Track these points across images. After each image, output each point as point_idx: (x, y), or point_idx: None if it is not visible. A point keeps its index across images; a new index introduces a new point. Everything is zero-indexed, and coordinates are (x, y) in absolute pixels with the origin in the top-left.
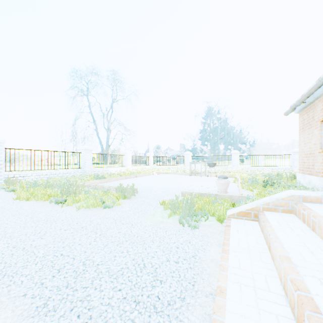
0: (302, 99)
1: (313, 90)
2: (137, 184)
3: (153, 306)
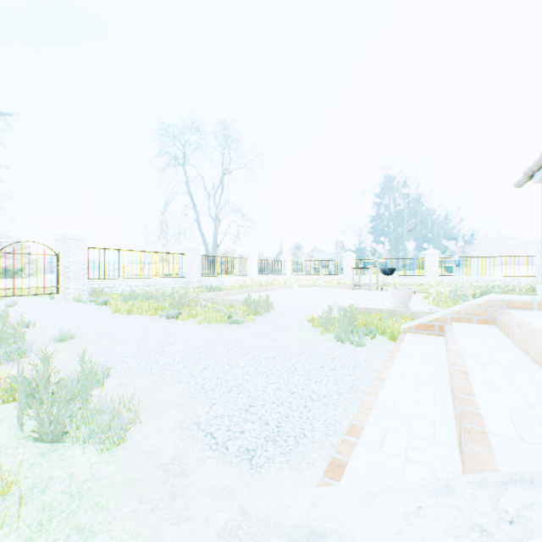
0: (541, 160)
1: None
2: (270, 299)
3: (309, 396)
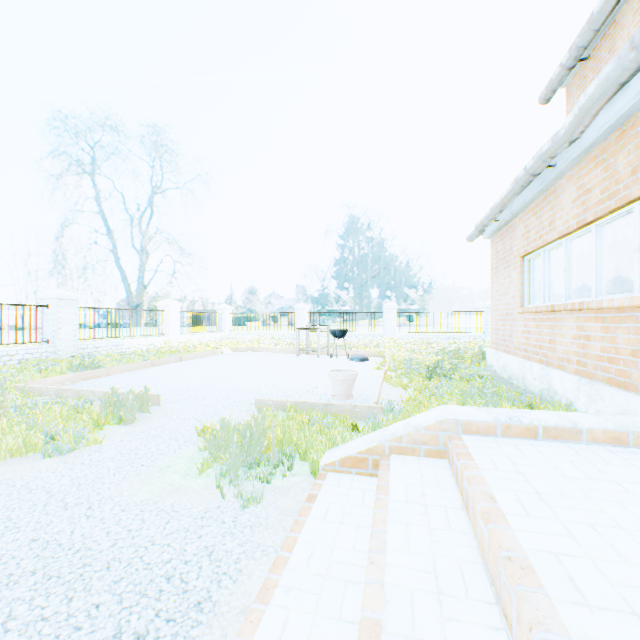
0: (493, 214)
1: (508, 199)
2: (168, 382)
3: None
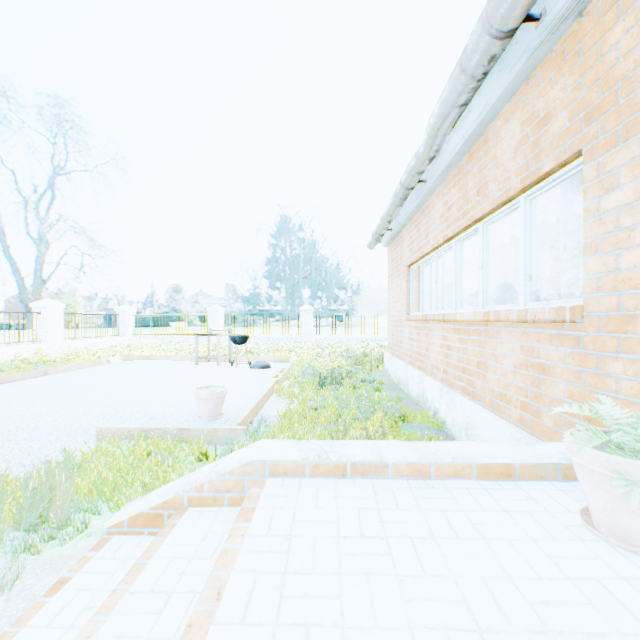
0: (383, 224)
1: (392, 210)
2: (0, 407)
3: None
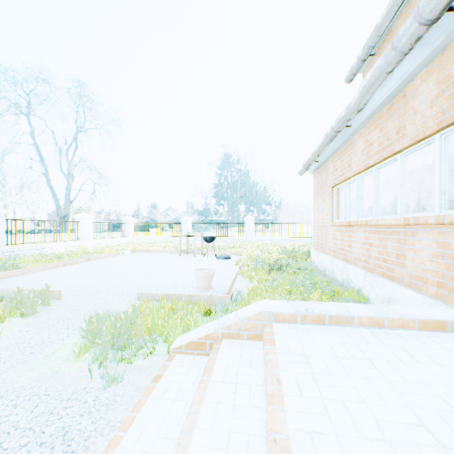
0: (313, 157)
1: (322, 147)
2: (73, 279)
3: None
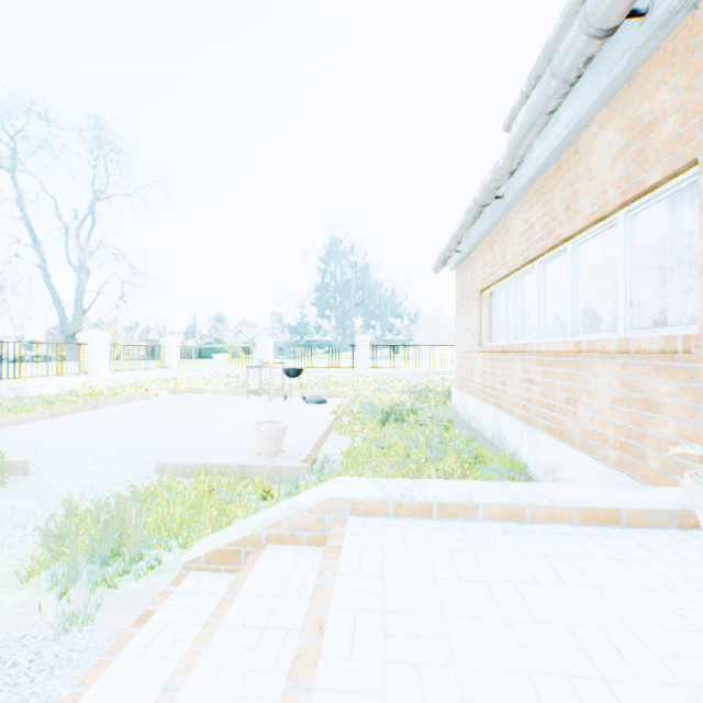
0: (452, 245)
1: (463, 229)
2: (57, 440)
3: None
